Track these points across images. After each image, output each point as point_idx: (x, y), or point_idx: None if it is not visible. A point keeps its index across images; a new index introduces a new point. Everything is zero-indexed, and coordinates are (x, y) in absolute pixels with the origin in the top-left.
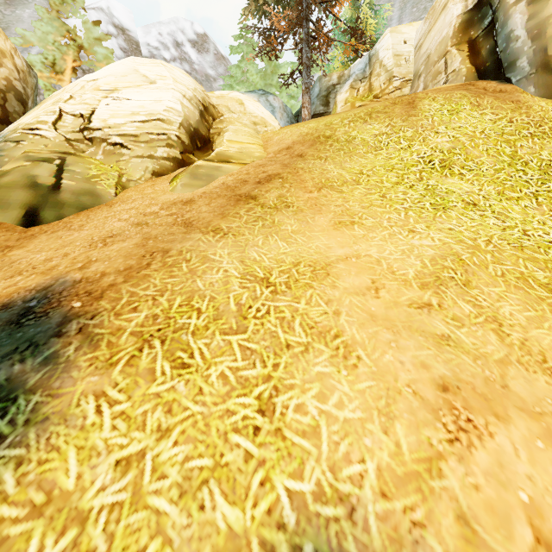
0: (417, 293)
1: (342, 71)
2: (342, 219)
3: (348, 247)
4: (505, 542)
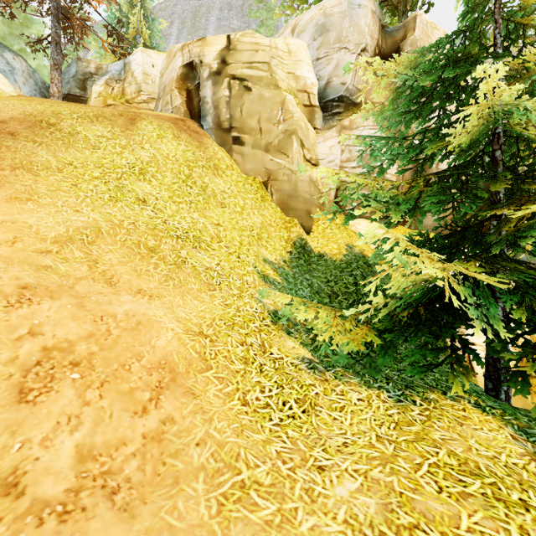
0: (47, 245)
1: (101, 63)
2: (21, 196)
3: (10, 216)
4: (8, 334)
